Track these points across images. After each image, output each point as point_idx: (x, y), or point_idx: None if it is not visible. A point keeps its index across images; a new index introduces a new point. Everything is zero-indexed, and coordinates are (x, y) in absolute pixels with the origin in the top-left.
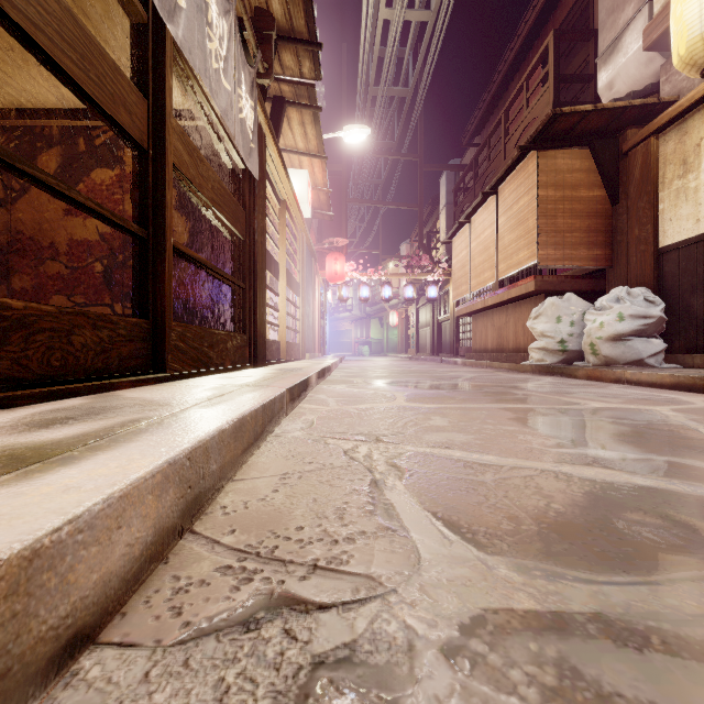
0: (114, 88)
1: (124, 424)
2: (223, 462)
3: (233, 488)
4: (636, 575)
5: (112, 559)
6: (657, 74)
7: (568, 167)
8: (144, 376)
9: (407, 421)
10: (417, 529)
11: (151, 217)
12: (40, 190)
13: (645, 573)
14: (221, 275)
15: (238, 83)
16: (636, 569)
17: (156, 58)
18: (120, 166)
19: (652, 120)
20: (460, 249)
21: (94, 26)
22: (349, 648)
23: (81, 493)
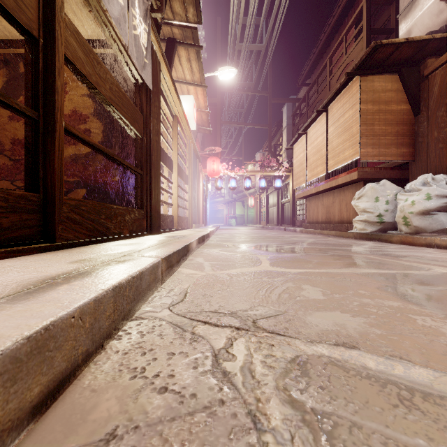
0: None
1: None
2: None
3: None
4: None
5: None
6: (445, 22)
7: (382, 88)
8: (26, 246)
9: (280, 292)
10: None
11: (41, 100)
12: None
13: None
14: (120, 161)
15: (131, 4)
16: None
17: None
18: None
19: (446, 51)
20: (299, 152)
21: None
22: None
23: None
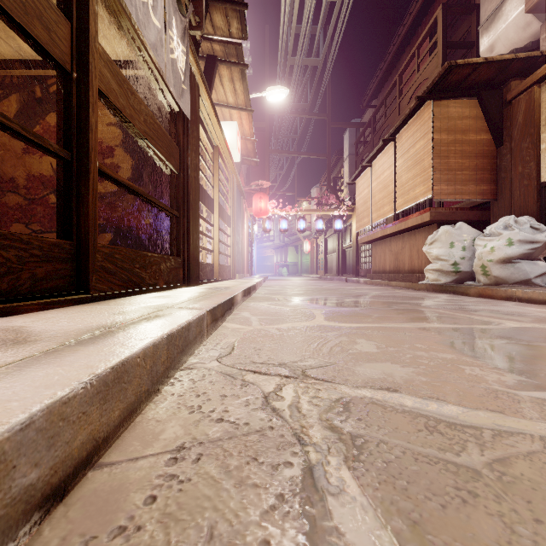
0: None
1: None
2: (67, 451)
3: (85, 492)
4: None
5: None
6: (533, 36)
7: (458, 115)
8: (62, 298)
9: (332, 346)
10: None
11: (74, 139)
12: (1, 132)
13: None
14: (155, 203)
15: (168, 25)
16: None
17: None
18: None
19: (533, 72)
20: (362, 188)
21: None
22: None
23: None
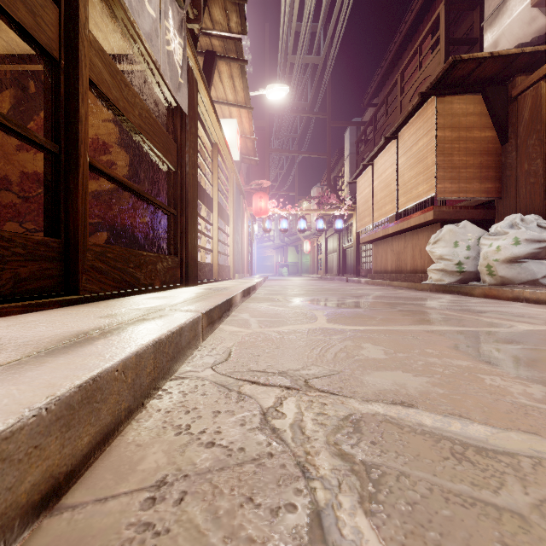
0: None
1: None
2: (9, 499)
3: None
4: None
5: None
6: (538, 31)
7: (462, 111)
8: (47, 299)
9: (336, 351)
10: None
11: (63, 131)
12: None
13: None
14: (150, 200)
15: (164, 15)
16: None
17: None
18: None
19: (539, 68)
20: (363, 187)
21: None
22: None
23: None
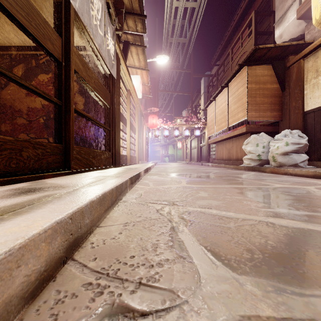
0: (44, 31)
1: (40, 197)
2: (93, 218)
3: (98, 232)
4: None
5: (13, 287)
6: (303, 30)
7: (261, 74)
8: (59, 172)
9: (187, 194)
10: (197, 257)
11: (63, 95)
12: (14, 84)
13: None
14: (98, 124)
15: (106, 32)
16: None
17: (66, 18)
18: (51, 73)
19: (301, 51)
20: (210, 112)
21: (38, 5)
22: None
23: None
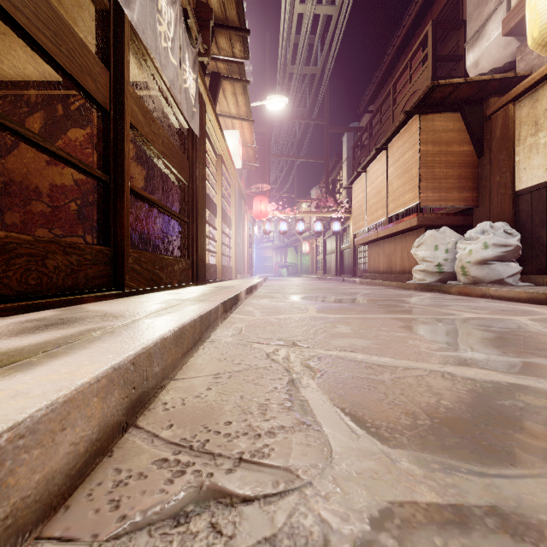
0: (82, 60)
1: (82, 332)
2: (165, 365)
3: (174, 387)
4: (522, 468)
5: (56, 458)
6: (513, 54)
7: (443, 128)
8: (106, 292)
9: (318, 329)
10: (328, 424)
11: (112, 165)
12: (27, 146)
13: (529, 466)
14: (170, 212)
15: (182, 59)
16: (521, 462)
17: (116, 38)
18: (90, 127)
19: (510, 90)
20: (358, 192)
21: (68, 15)
22: (269, 543)
23: (28, 399)
